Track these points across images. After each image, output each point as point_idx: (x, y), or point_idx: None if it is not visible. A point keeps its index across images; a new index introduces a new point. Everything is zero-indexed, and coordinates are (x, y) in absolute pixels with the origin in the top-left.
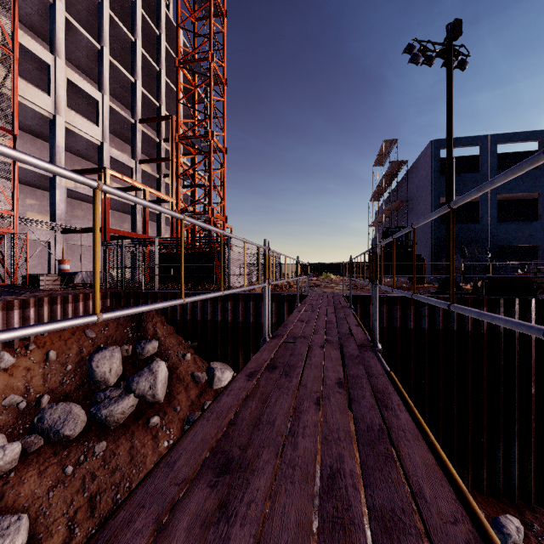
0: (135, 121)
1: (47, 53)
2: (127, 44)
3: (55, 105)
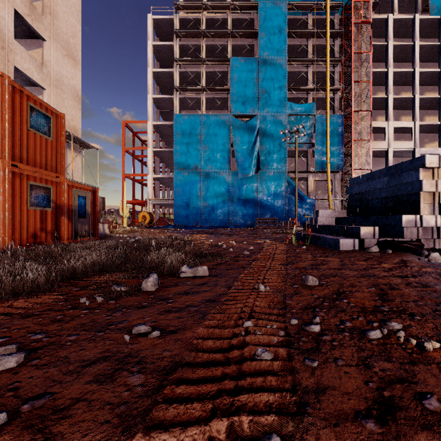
0: (440, 122)
1: (384, 123)
2: (434, 75)
3: (387, 144)
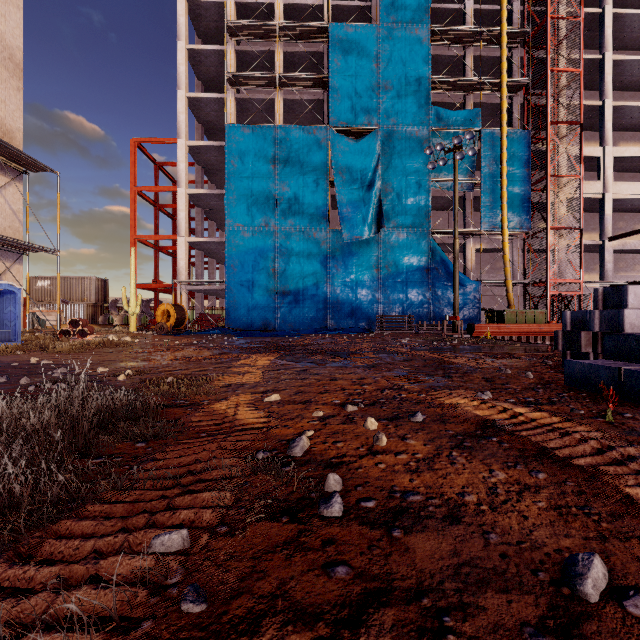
0: None
1: (597, 149)
2: None
3: (603, 186)
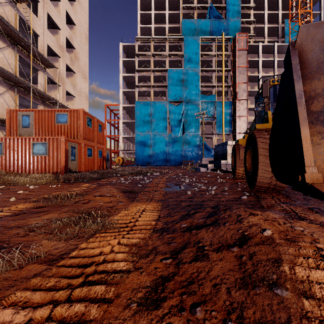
0: None
1: None
2: None
3: None
